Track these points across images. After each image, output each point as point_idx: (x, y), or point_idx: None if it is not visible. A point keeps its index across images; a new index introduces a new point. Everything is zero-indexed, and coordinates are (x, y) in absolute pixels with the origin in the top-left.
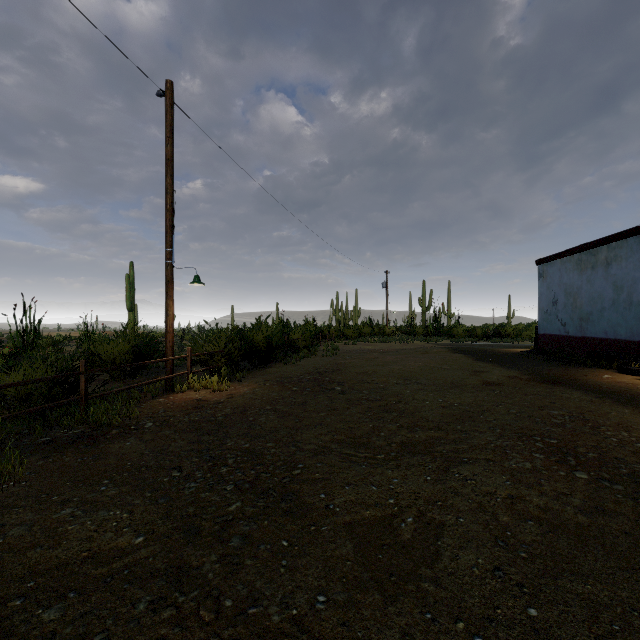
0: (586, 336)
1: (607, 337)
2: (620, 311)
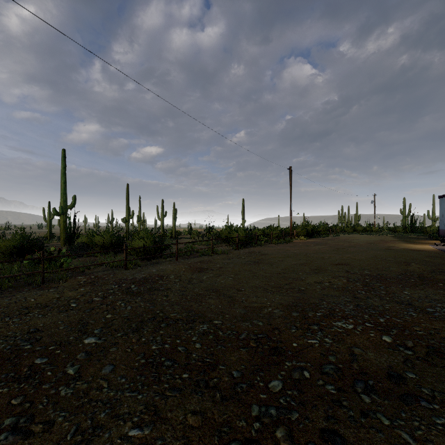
0: None
1: None
2: None
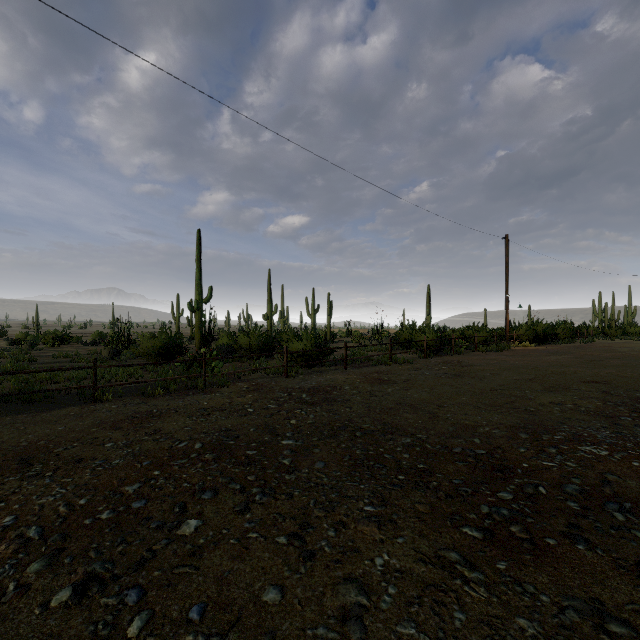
0: None
1: None
2: None
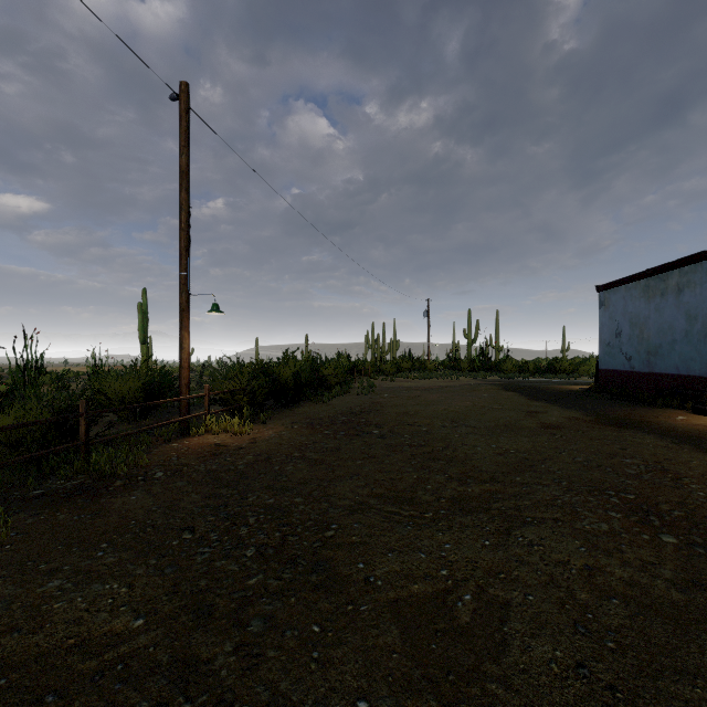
0: (654, 372)
1: (679, 373)
2: (694, 344)
